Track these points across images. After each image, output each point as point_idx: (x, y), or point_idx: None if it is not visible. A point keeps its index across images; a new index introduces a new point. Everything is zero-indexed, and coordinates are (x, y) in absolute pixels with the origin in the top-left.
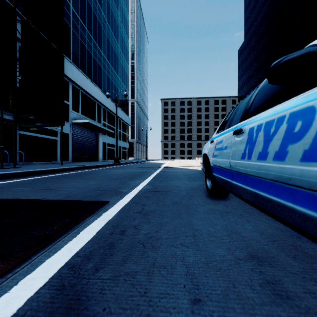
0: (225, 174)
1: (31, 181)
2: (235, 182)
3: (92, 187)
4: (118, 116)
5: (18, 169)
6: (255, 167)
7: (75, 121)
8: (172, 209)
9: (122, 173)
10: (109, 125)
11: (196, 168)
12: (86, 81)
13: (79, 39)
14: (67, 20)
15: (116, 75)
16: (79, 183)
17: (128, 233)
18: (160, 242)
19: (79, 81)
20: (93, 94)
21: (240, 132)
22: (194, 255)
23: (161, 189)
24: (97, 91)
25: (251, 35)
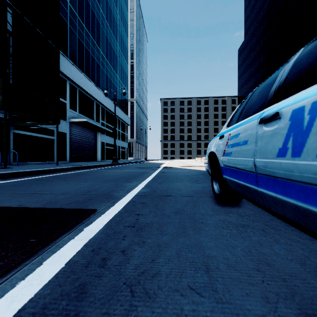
0: (244, 177)
1: (16, 183)
2: (263, 189)
3: (82, 191)
4: (117, 116)
5: (8, 169)
6: (313, 170)
7: (72, 120)
8: (174, 221)
9: (119, 173)
10: (107, 124)
11: (197, 168)
12: (84, 80)
13: (77, 37)
14: (64, 16)
15: (115, 74)
16: (70, 185)
17: (112, 264)
18: (157, 283)
19: (76, 80)
20: (91, 93)
21: (275, 117)
22: (213, 316)
23: (160, 193)
24: (96, 90)
25: (251, 34)
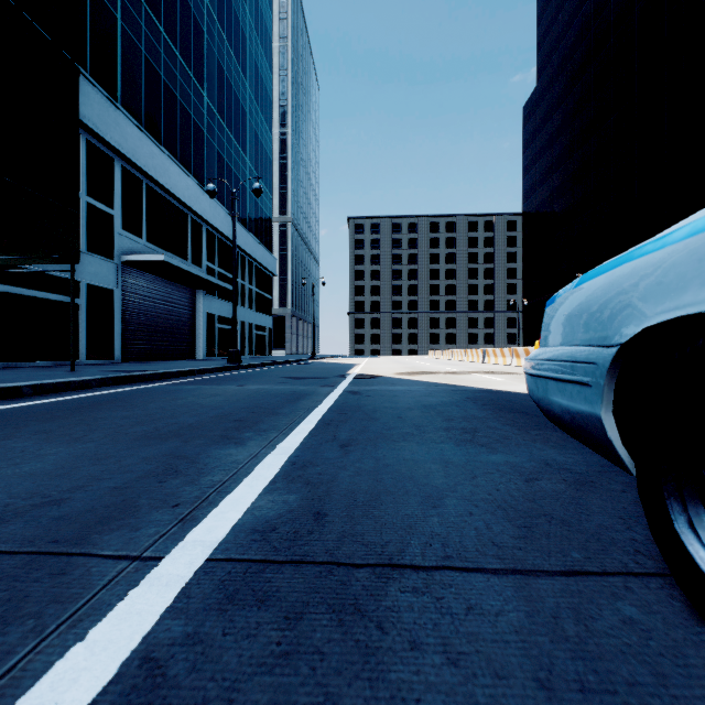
0: None
1: None
2: None
3: None
4: (245, 252)
5: None
6: None
7: (128, 257)
8: None
9: (225, 398)
10: (222, 271)
11: (443, 379)
12: (162, 161)
13: (142, 53)
14: None
15: (240, 154)
16: None
17: None
18: None
19: (140, 159)
20: (180, 194)
21: None
22: None
23: (347, 531)
24: (192, 187)
25: (553, 72)
